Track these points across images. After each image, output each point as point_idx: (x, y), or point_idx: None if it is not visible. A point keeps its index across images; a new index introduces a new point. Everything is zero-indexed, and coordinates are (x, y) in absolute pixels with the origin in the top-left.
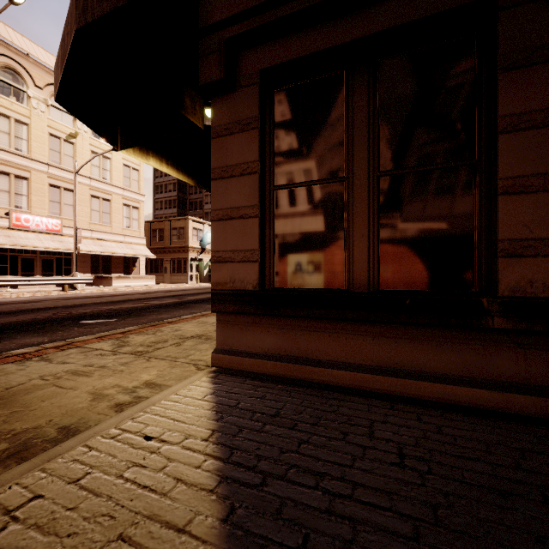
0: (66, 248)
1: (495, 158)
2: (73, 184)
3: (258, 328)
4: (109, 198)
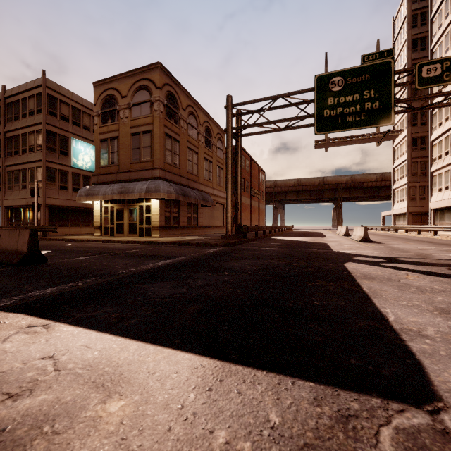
0: None
1: (179, 213)
2: None
3: (164, 231)
4: None
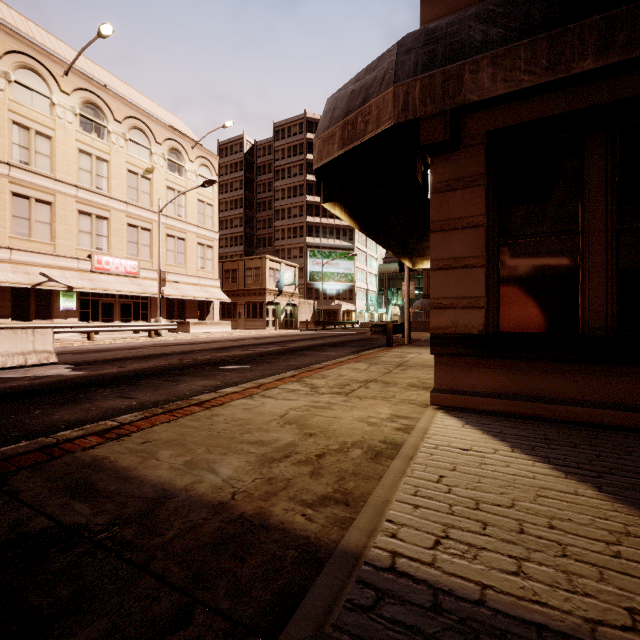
0: (145, 292)
1: None
2: (149, 222)
3: (482, 369)
4: (184, 237)
